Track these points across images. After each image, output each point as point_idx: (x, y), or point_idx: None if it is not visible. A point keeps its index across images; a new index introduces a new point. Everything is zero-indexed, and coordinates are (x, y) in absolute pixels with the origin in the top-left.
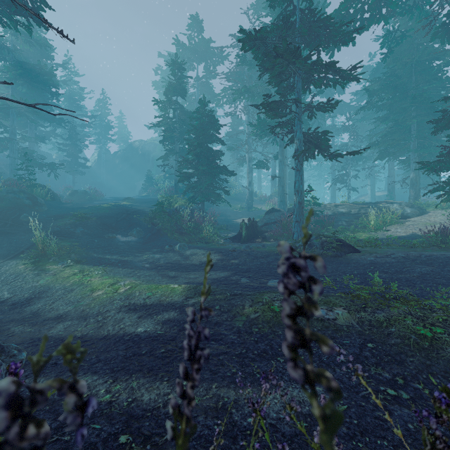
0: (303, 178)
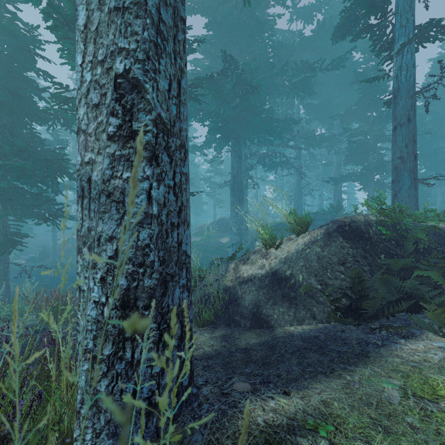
0: (56, 234)
